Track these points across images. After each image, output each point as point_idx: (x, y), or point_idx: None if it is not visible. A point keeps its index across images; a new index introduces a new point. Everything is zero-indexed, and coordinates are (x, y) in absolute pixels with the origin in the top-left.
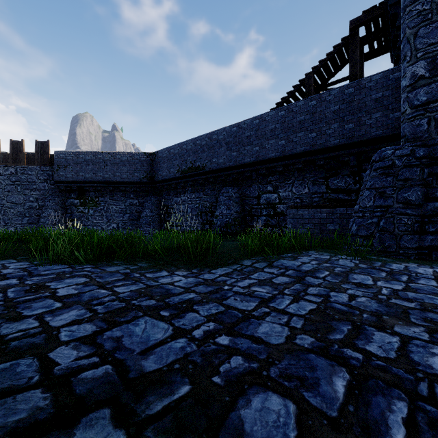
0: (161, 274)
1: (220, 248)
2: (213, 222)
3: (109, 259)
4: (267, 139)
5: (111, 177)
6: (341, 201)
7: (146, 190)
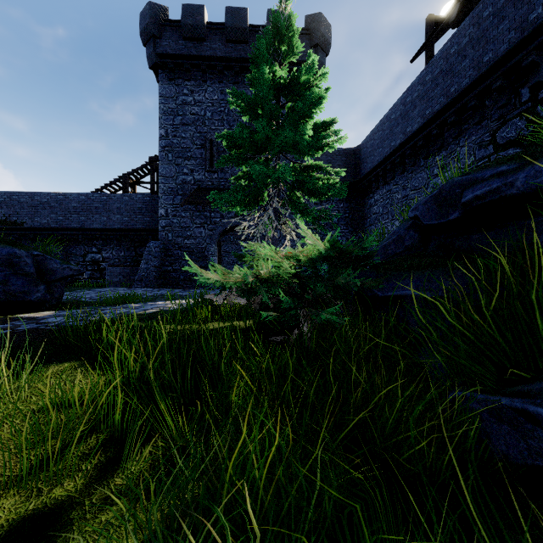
0: None
1: None
2: None
3: None
4: (93, 213)
5: None
6: None
7: None
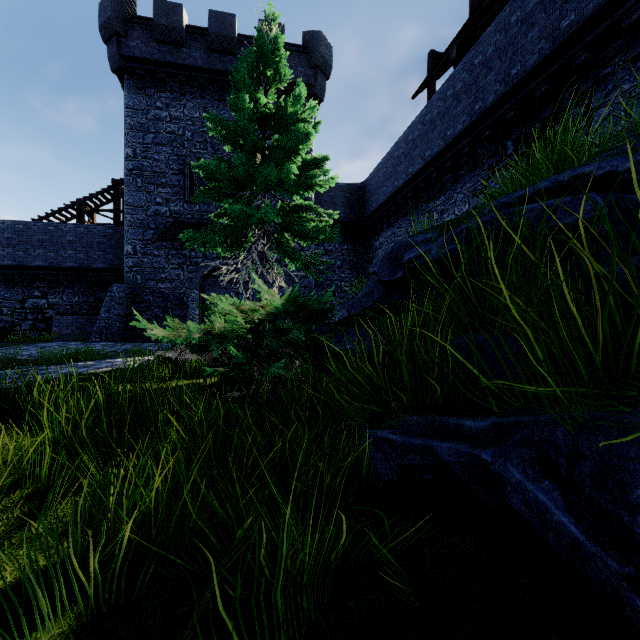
0: None
1: None
2: None
3: None
4: (35, 247)
5: None
6: None
7: None
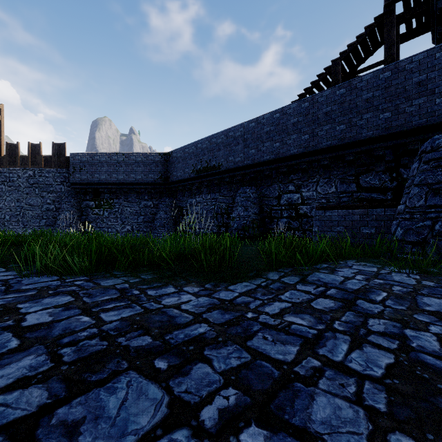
0: (166, 290)
1: (238, 255)
2: (229, 224)
3: (109, 269)
4: (289, 134)
5: (125, 178)
6: (374, 201)
7: (161, 191)
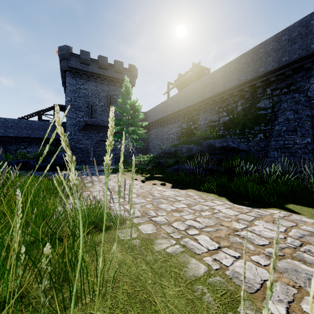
0: None
1: None
2: None
3: None
4: (23, 129)
5: None
6: None
7: None
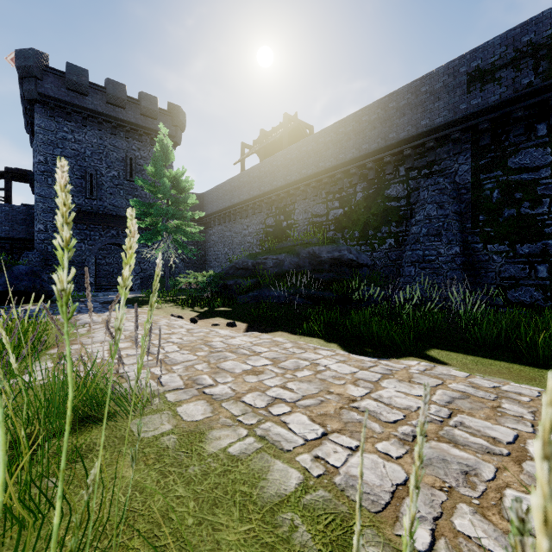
0: None
1: None
2: None
3: None
4: None
5: None
6: None
7: None
